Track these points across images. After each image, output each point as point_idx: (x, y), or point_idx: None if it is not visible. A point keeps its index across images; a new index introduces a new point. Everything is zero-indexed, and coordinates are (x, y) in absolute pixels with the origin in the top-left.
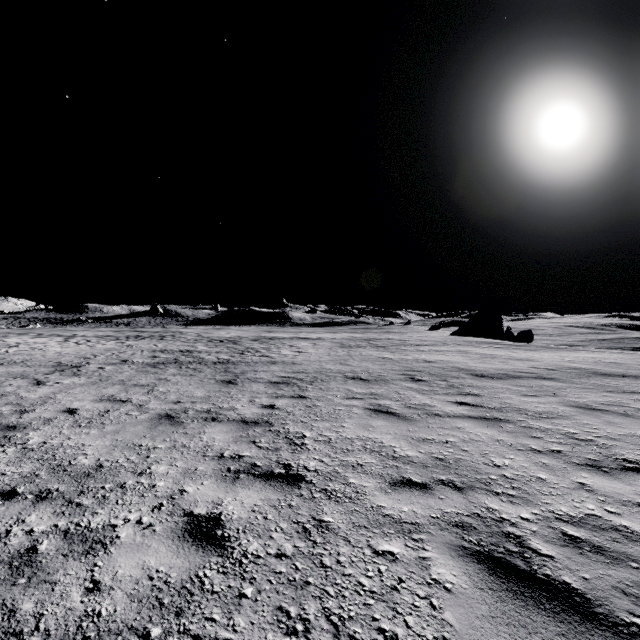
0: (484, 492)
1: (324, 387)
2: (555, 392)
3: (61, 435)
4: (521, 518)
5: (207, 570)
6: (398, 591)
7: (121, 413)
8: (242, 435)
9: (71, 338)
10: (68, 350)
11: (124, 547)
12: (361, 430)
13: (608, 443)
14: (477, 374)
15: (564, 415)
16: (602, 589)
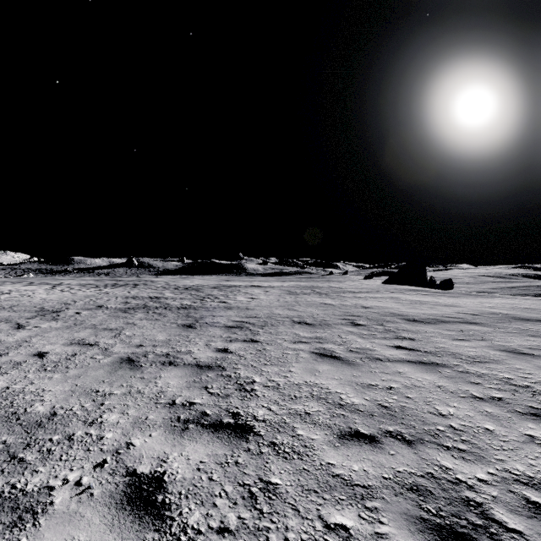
0: (434, 446)
1: (273, 331)
2: (483, 336)
3: (25, 380)
4: (478, 479)
5: None
6: None
7: (86, 357)
8: (195, 380)
9: (57, 286)
10: (52, 297)
11: (55, 517)
12: (308, 375)
13: None
14: (410, 319)
15: (496, 359)
16: None
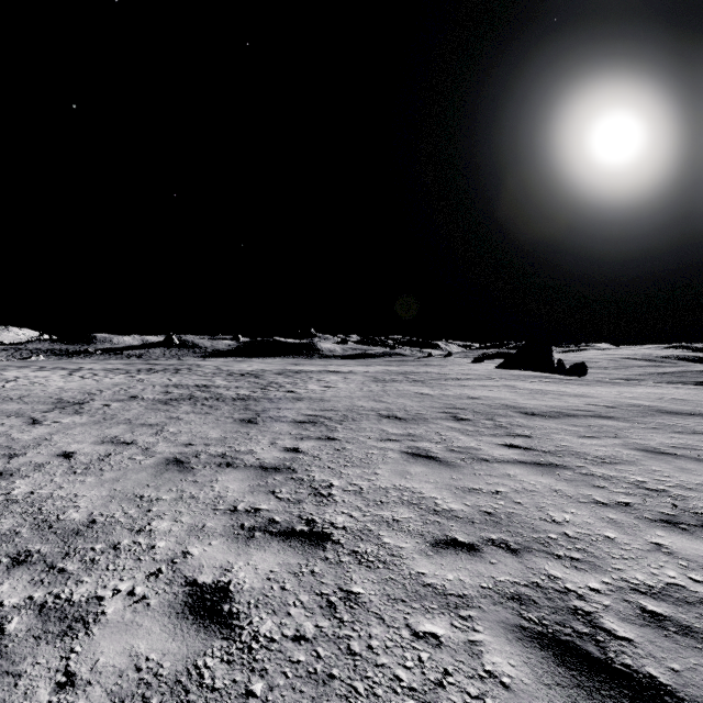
0: (543, 555)
1: (355, 427)
2: (617, 433)
3: (52, 484)
4: (589, 589)
5: (208, 658)
6: (444, 688)
7: (124, 457)
8: (260, 484)
9: (76, 371)
10: (72, 385)
11: (110, 626)
12: (397, 478)
13: (683, 494)
14: (527, 412)
15: (629, 460)
16: (697, 685)
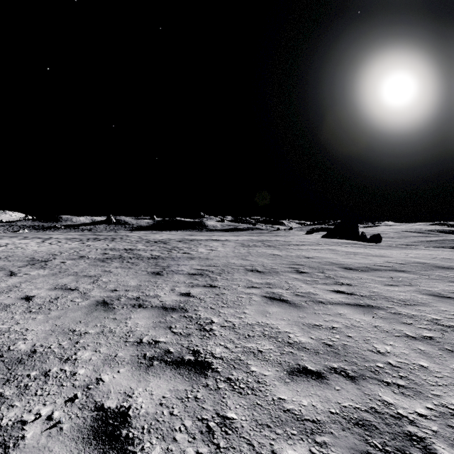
0: (375, 382)
1: (229, 278)
2: (410, 282)
3: (12, 320)
4: (418, 414)
5: None
6: None
7: (67, 300)
8: (161, 321)
9: (47, 240)
10: (42, 248)
11: (25, 452)
12: (260, 316)
13: None
14: (346, 267)
15: (424, 302)
16: None
